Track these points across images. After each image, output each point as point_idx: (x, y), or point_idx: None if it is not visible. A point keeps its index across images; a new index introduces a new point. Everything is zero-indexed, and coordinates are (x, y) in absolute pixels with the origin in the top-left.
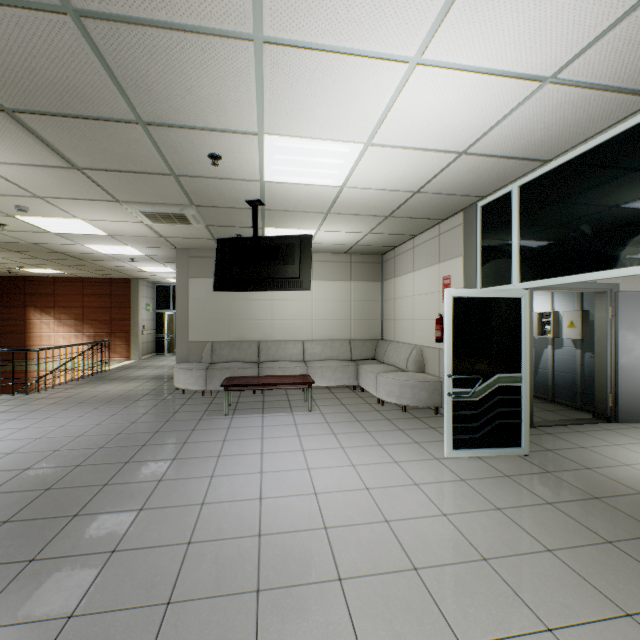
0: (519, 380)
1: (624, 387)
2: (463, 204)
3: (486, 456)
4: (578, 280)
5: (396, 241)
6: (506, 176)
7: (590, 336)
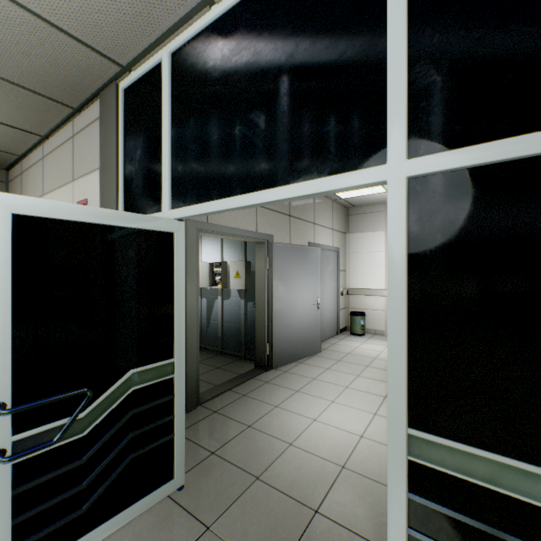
0: (170, 369)
1: (278, 334)
2: (94, 74)
3: (107, 536)
4: (249, 202)
5: (12, 142)
6: (146, 11)
7: (252, 286)
